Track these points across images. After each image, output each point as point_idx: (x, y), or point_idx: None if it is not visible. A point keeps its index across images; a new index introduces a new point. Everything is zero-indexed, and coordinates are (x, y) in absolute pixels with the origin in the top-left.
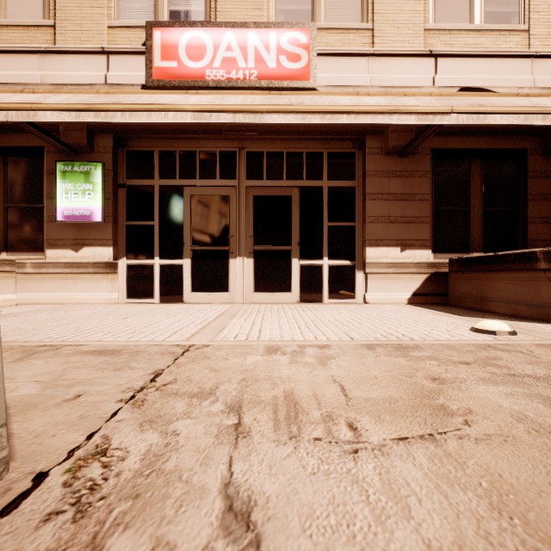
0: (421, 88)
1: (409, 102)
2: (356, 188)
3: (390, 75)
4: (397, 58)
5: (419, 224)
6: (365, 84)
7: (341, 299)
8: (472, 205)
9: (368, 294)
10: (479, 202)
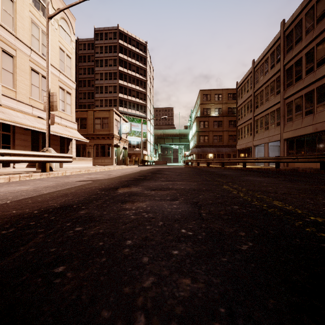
0: (29, 113)
1: (30, 119)
2: (11, 135)
3: (22, 107)
4: (24, 104)
5: (29, 147)
6: (16, 108)
7: (6, 167)
8: (39, 144)
9: (16, 166)
10: (41, 143)
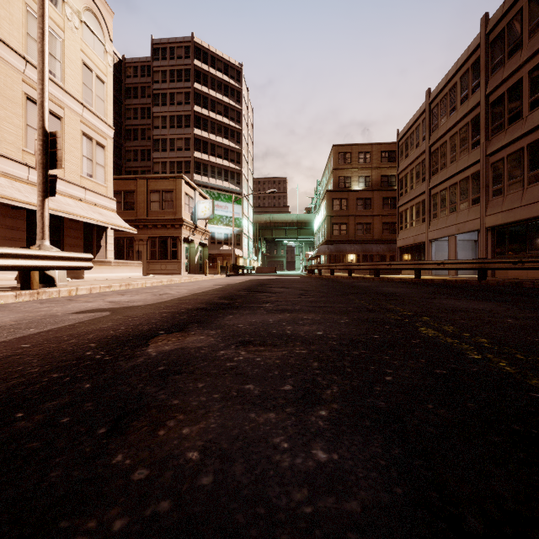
0: (23, 179)
1: (22, 189)
2: None
3: (7, 167)
4: (11, 161)
5: (21, 242)
6: None
7: None
8: None
9: None
10: None
